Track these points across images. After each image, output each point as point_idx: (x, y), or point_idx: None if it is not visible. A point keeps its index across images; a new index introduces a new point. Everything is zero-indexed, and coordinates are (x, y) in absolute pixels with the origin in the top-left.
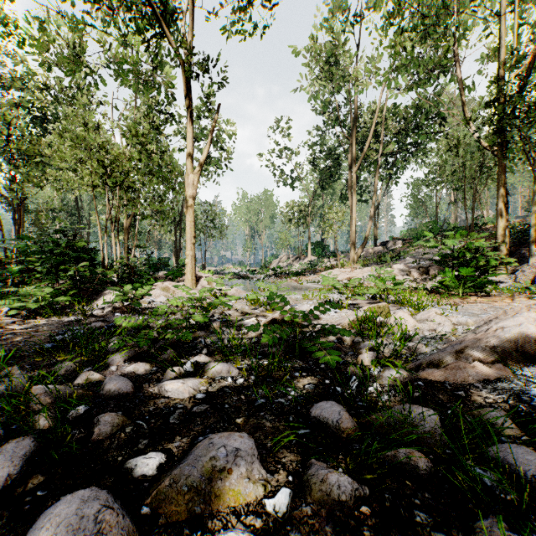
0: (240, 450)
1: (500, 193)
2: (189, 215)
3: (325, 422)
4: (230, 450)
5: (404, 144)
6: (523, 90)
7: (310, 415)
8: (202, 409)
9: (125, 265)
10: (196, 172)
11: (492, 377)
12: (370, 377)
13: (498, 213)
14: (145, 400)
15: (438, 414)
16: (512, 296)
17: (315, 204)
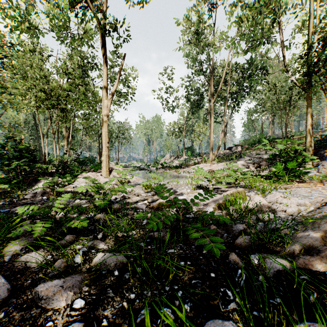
0: None
1: (308, 115)
2: (104, 128)
3: None
4: None
5: (242, 87)
6: (324, 47)
7: None
8: None
9: (60, 161)
10: (109, 98)
11: None
12: (252, 267)
13: (307, 127)
14: (13, 313)
15: None
16: (322, 182)
17: (187, 124)
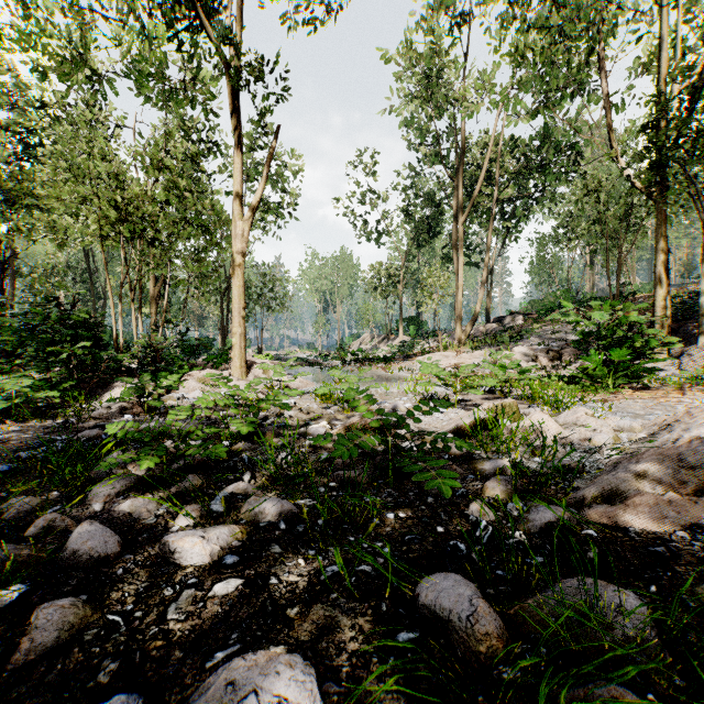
0: (287, 700)
1: (659, 250)
2: (237, 278)
3: (445, 618)
4: (267, 702)
5: (525, 188)
6: (691, 110)
7: (417, 601)
8: (229, 587)
9: (147, 346)
10: (246, 218)
11: (702, 520)
12: (507, 520)
13: (657, 276)
14: (134, 569)
15: (634, 592)
16: (682, 389)
17: (408, 267)
